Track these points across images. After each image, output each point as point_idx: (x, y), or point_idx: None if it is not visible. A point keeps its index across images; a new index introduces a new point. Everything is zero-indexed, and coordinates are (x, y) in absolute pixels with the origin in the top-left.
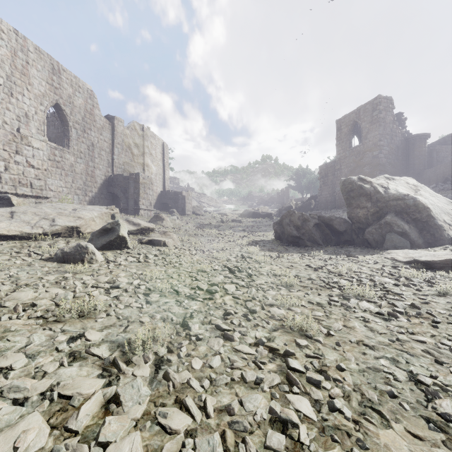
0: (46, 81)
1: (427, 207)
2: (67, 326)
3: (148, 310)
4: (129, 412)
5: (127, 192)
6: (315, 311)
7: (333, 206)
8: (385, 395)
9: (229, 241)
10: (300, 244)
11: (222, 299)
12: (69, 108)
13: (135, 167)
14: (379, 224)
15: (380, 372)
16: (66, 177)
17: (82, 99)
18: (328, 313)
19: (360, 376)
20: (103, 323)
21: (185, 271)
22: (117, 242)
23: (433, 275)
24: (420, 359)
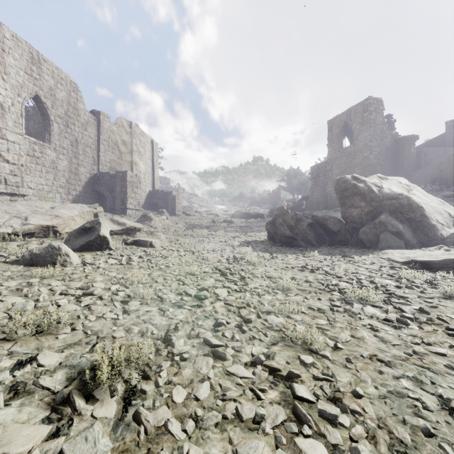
0: (24, 71)
1: (421, 206)
2: (17, 346)
3: (125, 322)
4: None
5: (114, 191)
6: (317, 318)
7: (324, 207)
8: (418, 433)
9: (220, 241)
10: (294, 244)
11: (213, 306)
12: (50, 101)
13: (122, 165)
14: (373, 224)
15: (404, 398)
16: (47, 174)
17: (65, 92)
18: (331, 320)
19: (382, 404)
20: (65, 341)
21: (172, 274)
22: (97, 243)
23: (433, 276)
24: (446, 378)
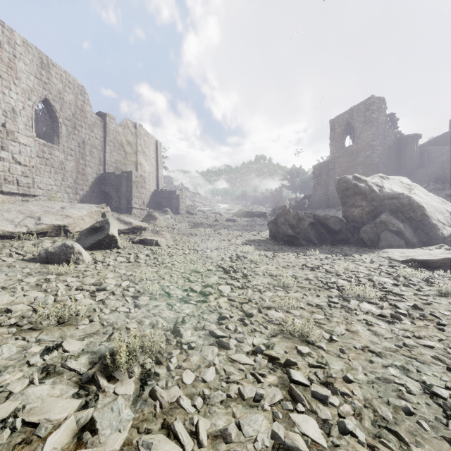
0: (34, 75)
1: (422, 206)
2: (43, 335)
3: (136, 315)
4: (106, 442)
5: (119, 190)
6: (315, 313)
7: (327, 206)
8: (400, 412)
9: (223, 240)
10: (295, 243)
11: (217, 302)
12: (59, 104)
13: (127, 165)
14: (374, 223)
15: (391, 383)
16: (56, 175)
17: (73, 95)
18: (328, 315)
19: (370, 388)
20: (85, 331)
21: (177, 272)
22: (107, 241)
23: (431, 275)
24: (431, 367)
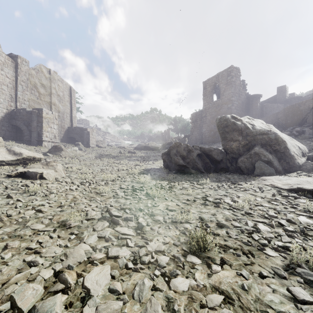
0: None
1: (284, 140)
2: None
3: None
4: None
5: (30, 125)
6: None
7: (201, 142)
8: None
9: (122, 170)
10: (186, 171)
11: None
12: None
13: (41, 104)
14: (250, 154)
15: None
16: None
17: None
18: None
19: None
20: None
21: (32, 230)
22: None
23: None
24: None
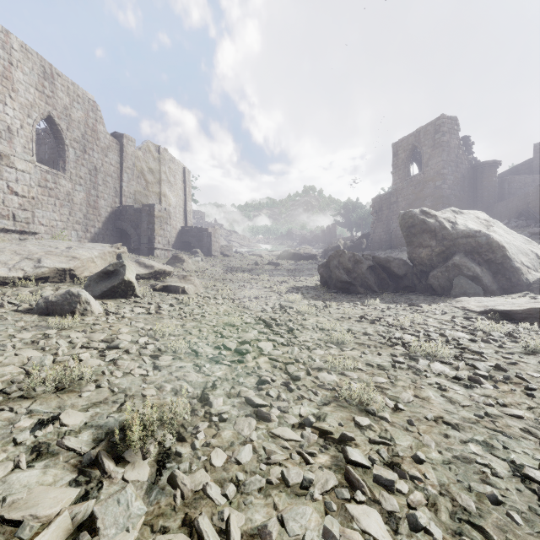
0: (35, 87)
1: (502, 246)
2: (37, 405)
3: (155, 378)
4: None
5: (139, 227)
6: (376, 376)
7: (389, 246)
8: (484, 501)
9: (264, 287)
10: (351, 290)
11: (256, 362)
12: (65, 122)
13: (149, 197)
14: (446, 267)
15: (472, 464)
16: (61, 208)
17: (83, 112)
18: (392, 378)
19: (446, 470)
20: (90, 399)
21: (208, 325)
22: (122, 289)
23: (515, 328)
24: (521, 443)
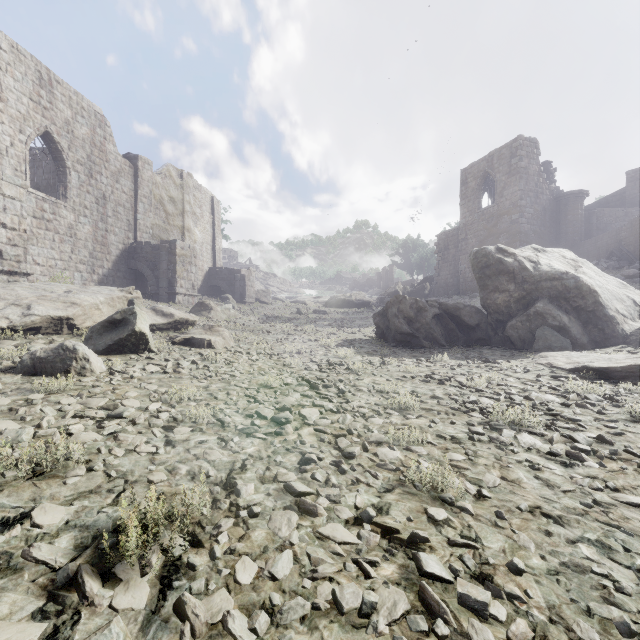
0: (29, 97)
1: (594, 290)
2: (3, 496)
3: (167, 457)
4: None
5: (157, 268)
6: (450, 451)
7: (456, 291)
8: (612, 631)
9: (309, 340)
10: (413, 344)
11: (298, 434)
12: (66, 140)
13: (170, 231)
14: (527, 315)
15: (586, 574)
16: (62, 244)
17: (88, 128)
18: (471, 455)
19: (554, 584)
20: (77, 487)
21: (239, 387)
22: (132, 342)
23: (614, 389)
24: None
